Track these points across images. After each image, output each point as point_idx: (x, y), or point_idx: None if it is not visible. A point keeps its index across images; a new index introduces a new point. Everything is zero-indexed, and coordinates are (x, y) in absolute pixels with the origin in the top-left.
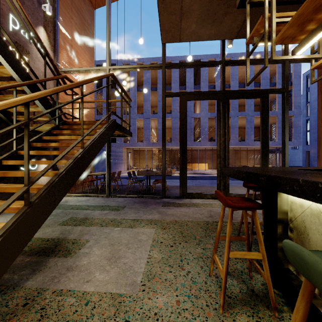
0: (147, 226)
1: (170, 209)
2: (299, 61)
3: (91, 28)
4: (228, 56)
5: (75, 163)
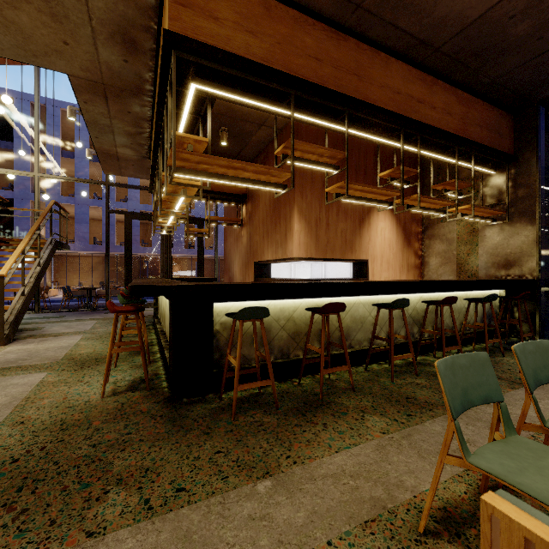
0: (90, 320)
1: (112, 314)
2: None
3: None
4: None
5: (38, 276)
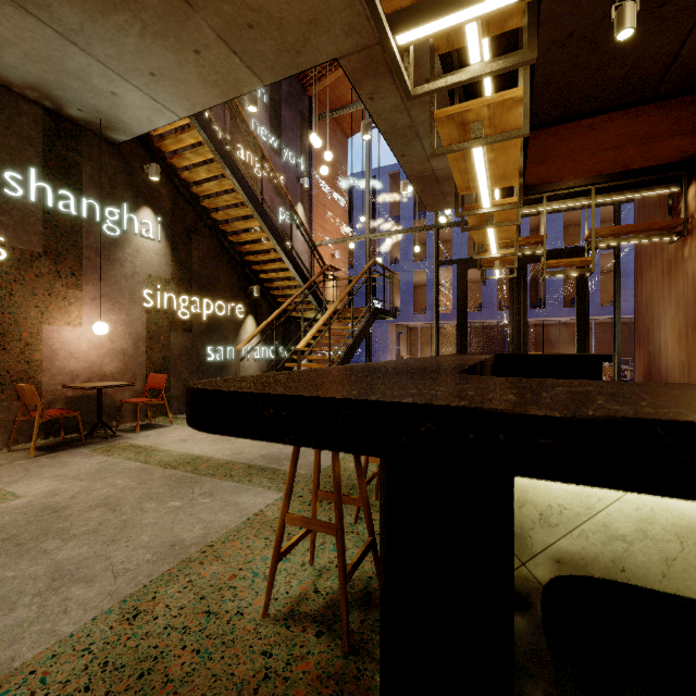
0: None
1: None
2: None
3: (344, 168)
4: None
5: (349, 350)
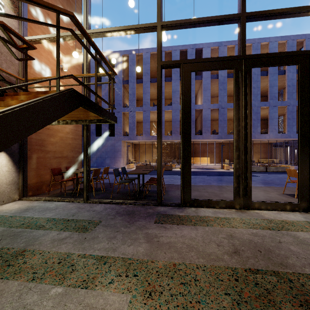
0: (117, 281)
1: (166, 229)
2: None
3: (77, 0)
4: (232, 43)
5: None
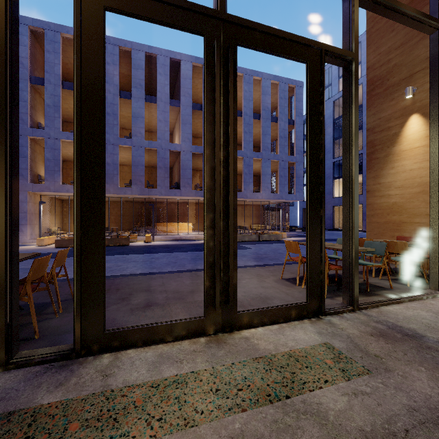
0: None
1: None
2: (373, 2)
3: None
4: None
5: None
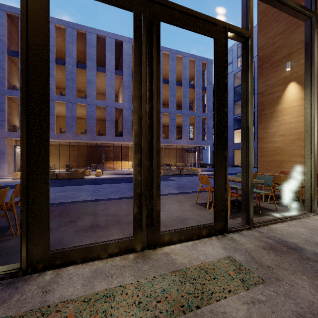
0: None
1: None
2: None
3: None
4: None
5: None
